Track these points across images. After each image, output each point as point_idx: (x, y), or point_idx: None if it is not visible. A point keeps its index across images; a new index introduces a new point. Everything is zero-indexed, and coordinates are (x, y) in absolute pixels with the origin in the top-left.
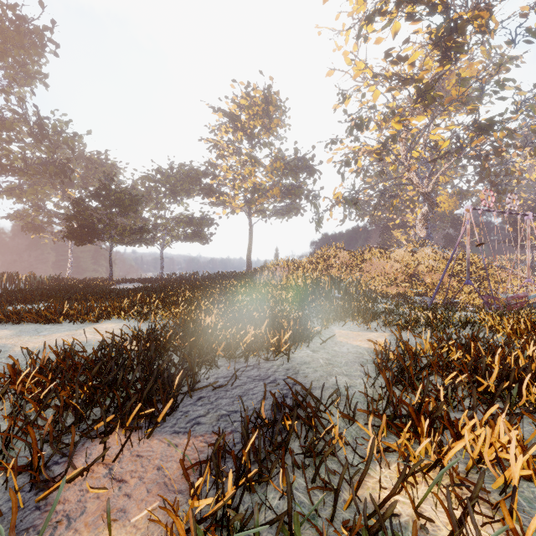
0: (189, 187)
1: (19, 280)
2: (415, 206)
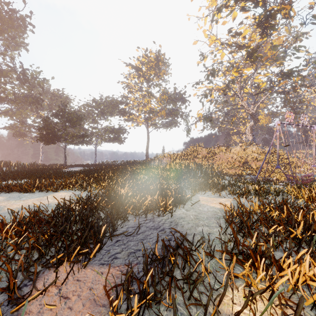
0: (112, 110)
1: (11, 166)
2: (245, 121)
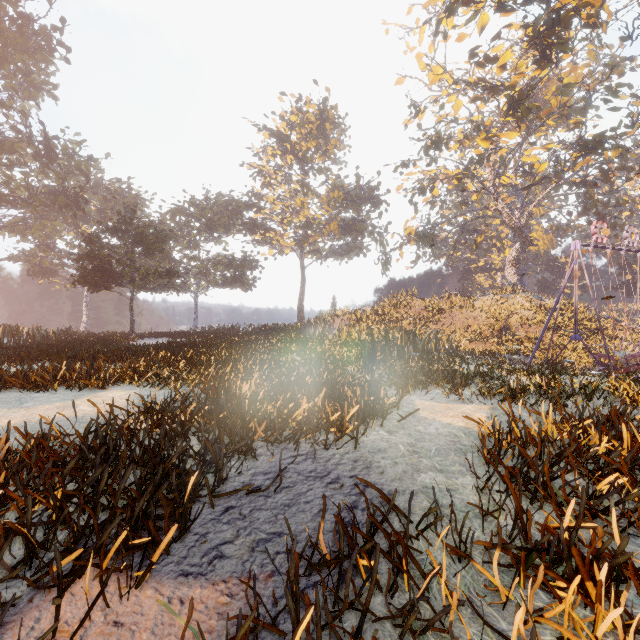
0: (229, 221)
1: (19, 335)
2: (503, 244)
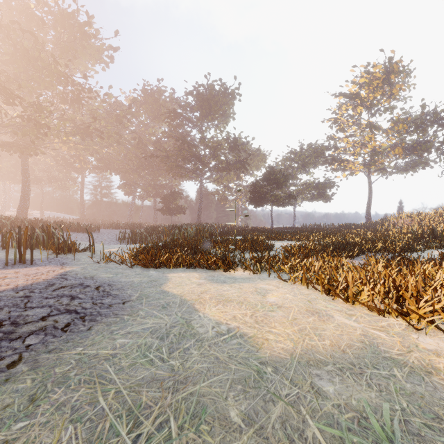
0: (315, 160)
1: (234, 226)
2: None
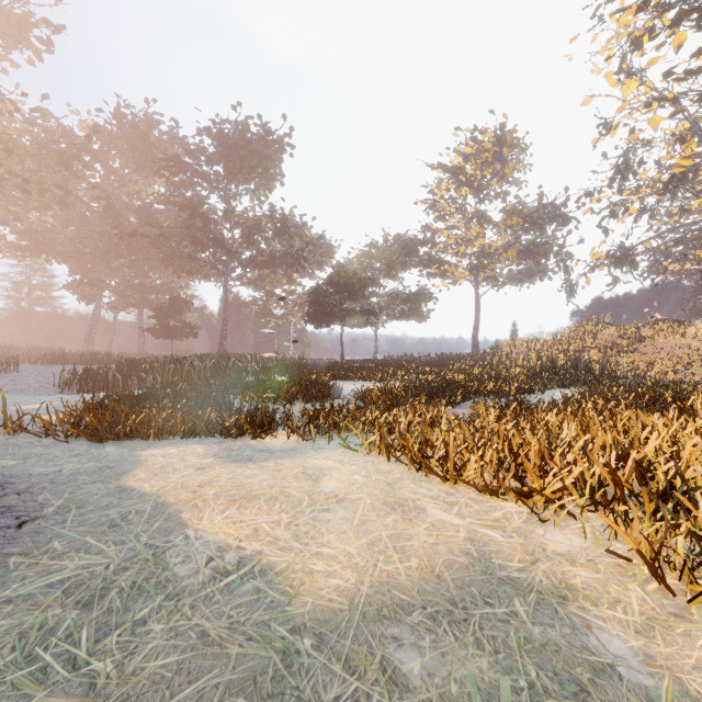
0: (405, 259)
1: (282, 359)
2: None
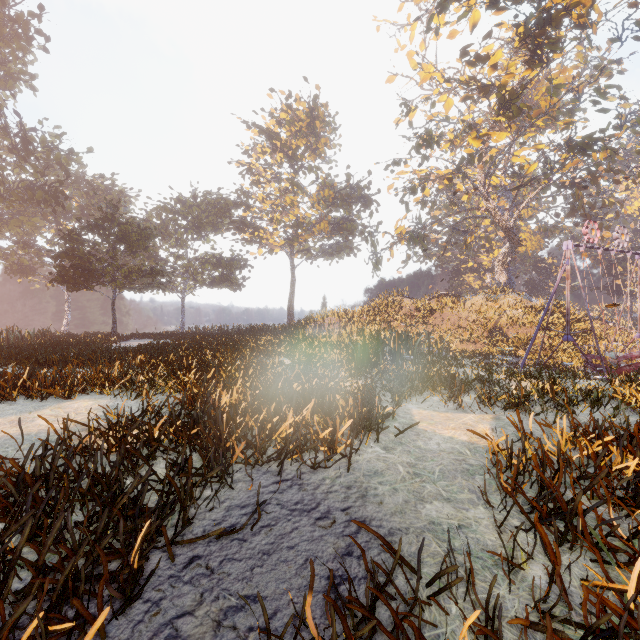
0: (217, 220)
1: None
2: (492, 245)
